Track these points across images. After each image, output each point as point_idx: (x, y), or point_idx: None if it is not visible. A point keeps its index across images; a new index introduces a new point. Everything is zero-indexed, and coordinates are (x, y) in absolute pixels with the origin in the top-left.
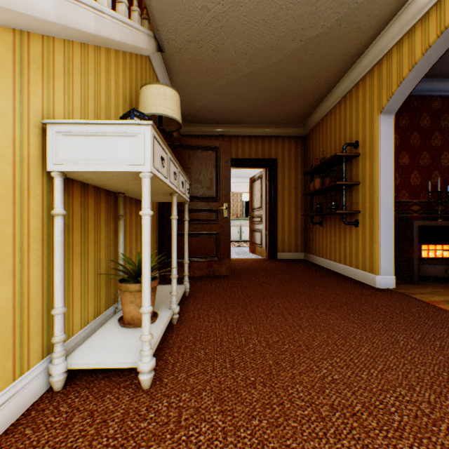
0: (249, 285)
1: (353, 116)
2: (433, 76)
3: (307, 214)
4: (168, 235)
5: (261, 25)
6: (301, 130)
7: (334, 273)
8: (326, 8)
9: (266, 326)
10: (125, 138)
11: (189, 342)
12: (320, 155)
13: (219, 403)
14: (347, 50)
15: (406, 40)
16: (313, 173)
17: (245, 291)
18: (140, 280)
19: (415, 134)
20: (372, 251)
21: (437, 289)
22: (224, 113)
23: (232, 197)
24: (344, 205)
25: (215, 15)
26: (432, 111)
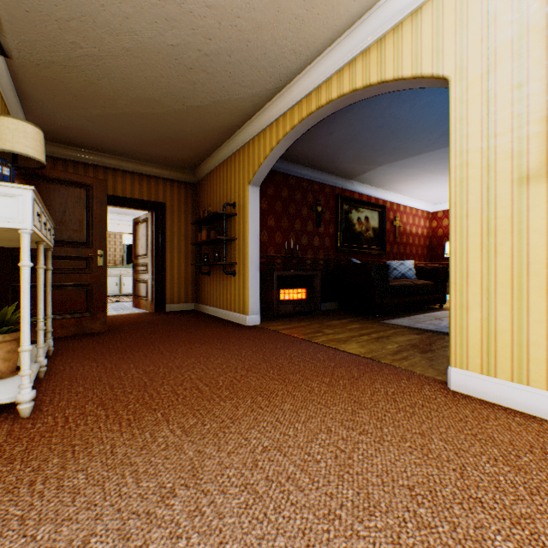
0: (131, 337)
1: (233, 180)
2: (290, 161)
3: (196, 264)
4: (13, 288)
5: (143, 81)
6: (192, 177)
7: (219, 318)
8: (203, 91)
9: (146, 362)
10: (2, 197)
11: (65, 385)
12: (209, 207)
13: (103, 406)
14: (225, 125)
15: (263, 136)
16: (202, 224)
17: (126, 342)
18: (2, 332)
19: (279, 202)
20: (245, 296)
21: (286, 322)
22: (98, 141)
23: (108, 238)
24: (225, 257)
25: (90, 54)
26: (290, 186)
